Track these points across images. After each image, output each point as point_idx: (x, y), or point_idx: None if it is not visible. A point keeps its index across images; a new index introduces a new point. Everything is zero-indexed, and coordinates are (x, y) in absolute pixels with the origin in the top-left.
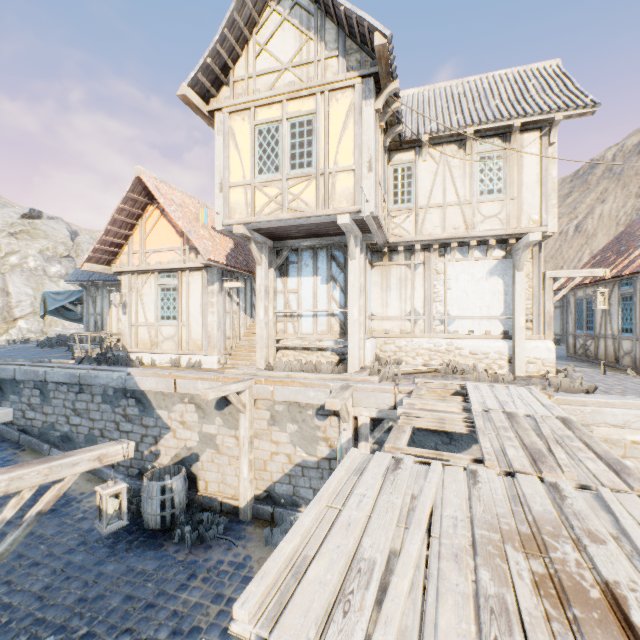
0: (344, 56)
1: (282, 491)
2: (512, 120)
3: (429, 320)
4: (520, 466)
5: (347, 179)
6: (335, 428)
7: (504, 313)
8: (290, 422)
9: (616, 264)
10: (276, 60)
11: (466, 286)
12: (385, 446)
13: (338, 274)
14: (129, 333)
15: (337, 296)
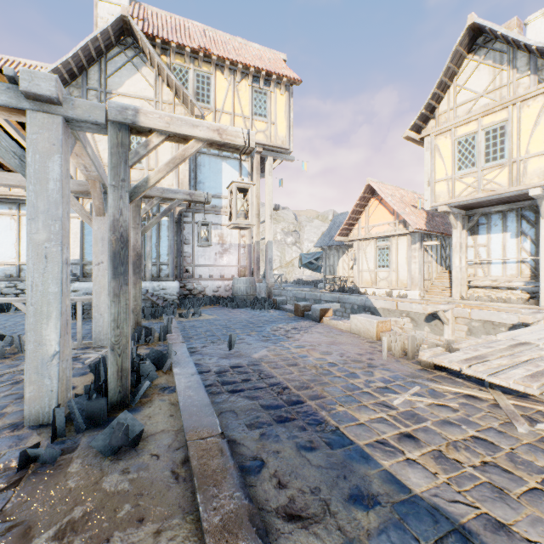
0: (535, 73)
1: None
2: None
3: None
4: None
5: (538, 161)
6: None
7: None
8: (484, 334)
9: None
10: (472, 93)
11: None
12: None
13: (528, 229)
14: (357, 276)
15: (527, 247)
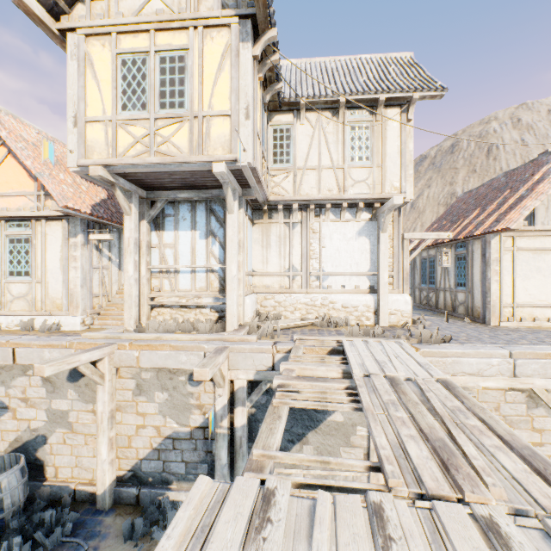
0: None
1: (150, 468)
2: (378, 94)
3: (306, 276)
4: (433, 482)
5: (223, 125)
6: (210, 394)
7: (370, 270)
8: (159, 390)
9: (452, 230)
10: None
11: (339, 245)
12: (253, 454)
13: (218, 229)
14: None
15: (217, 252)
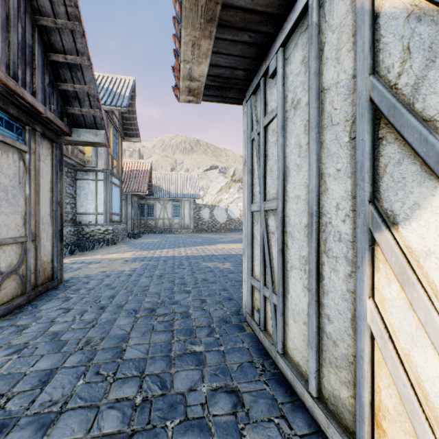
0: None
1: None
2: None
3: None
4: None
5: None
6: None
7: None
8: None
9: None
10: None
11: None
12: None
13: None
14: None
15: None
